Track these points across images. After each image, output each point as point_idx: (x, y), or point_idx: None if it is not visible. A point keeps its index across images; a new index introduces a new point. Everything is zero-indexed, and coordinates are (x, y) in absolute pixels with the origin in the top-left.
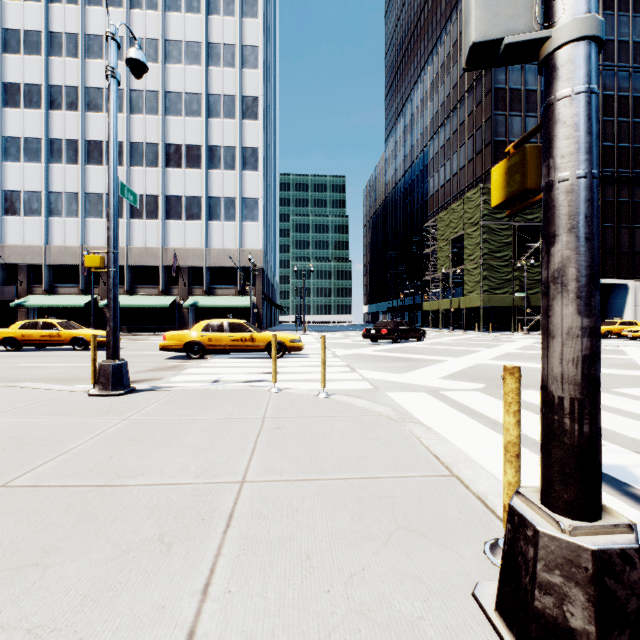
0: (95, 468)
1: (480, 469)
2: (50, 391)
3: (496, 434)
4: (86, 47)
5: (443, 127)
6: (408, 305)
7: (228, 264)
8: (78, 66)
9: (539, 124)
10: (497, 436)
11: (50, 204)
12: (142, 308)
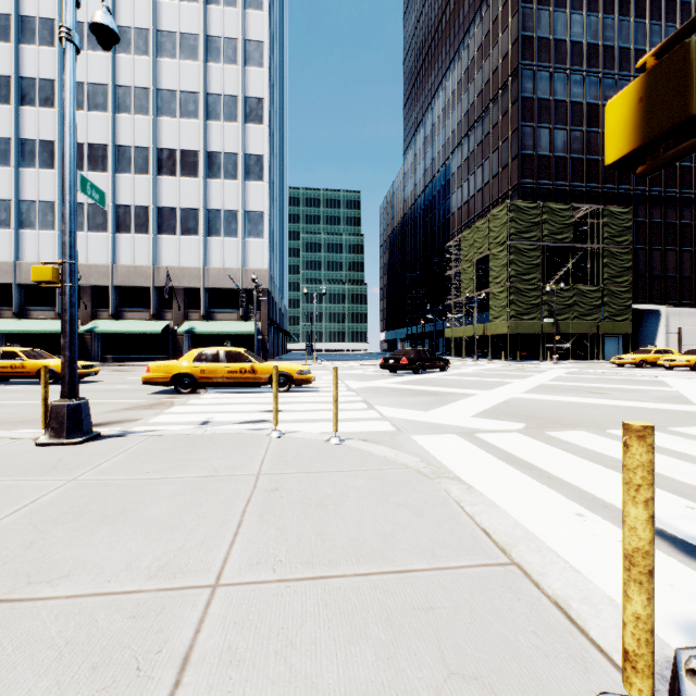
0: None
1: (548, 553)
2: None
3: (554, 493)
4: None
5: (466, 139)
6: (429, 332)
7: (229, 285)
8: (54, 56)
9: None
10: (556, 496)
11: (21, 214)
12: (130, 334)
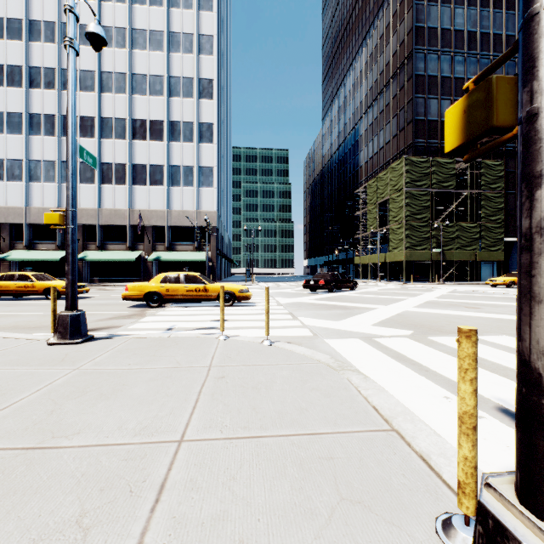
0: (31, 426)
1: (419, 423)
2: (12, 340)
3: (429, 382)
4: (62, 34)
5: (371, 108)
6: (342, 259)
7: (187, 224)
8: (55, 50)
9: (511, 48)
10: (430, 384)
11: (30, 171)
12: (111, 262)
